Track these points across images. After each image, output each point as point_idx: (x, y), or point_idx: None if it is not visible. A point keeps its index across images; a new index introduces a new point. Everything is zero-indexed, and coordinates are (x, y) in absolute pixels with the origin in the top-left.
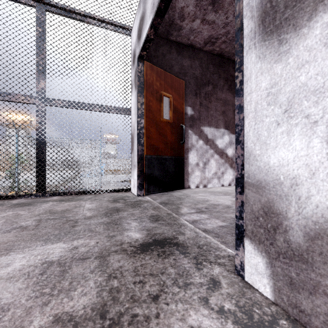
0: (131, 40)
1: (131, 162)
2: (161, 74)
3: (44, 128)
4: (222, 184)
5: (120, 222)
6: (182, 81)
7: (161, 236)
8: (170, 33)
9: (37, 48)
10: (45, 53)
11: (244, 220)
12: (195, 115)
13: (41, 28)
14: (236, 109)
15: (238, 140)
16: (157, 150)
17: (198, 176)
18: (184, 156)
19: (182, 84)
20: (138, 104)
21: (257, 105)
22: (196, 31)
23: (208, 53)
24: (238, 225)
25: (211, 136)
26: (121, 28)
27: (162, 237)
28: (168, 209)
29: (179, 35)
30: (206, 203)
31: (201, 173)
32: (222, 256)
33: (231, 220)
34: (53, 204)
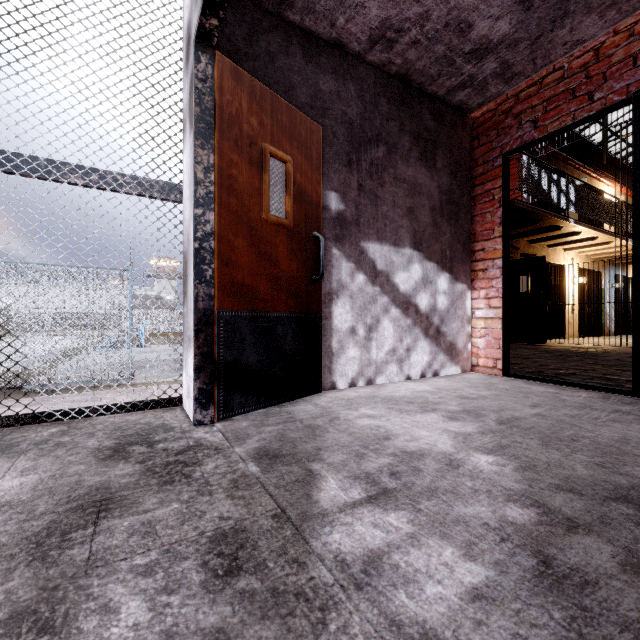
0: (184, 1)
1: (184, 329)
2: (264, 97)
3: None
4: (407, 376)
5: (73, 605)
6: (316, 127)
7: None
8: (287, 0)
9: None
10: None
11: None
12: (348, 212)
13: None
14: None
15: None
16: (252, 298)
17: (354, 359)
18: (321, 310)
19: (318, 135)
20: (197, 168)
21: None
22: (351, 1)
23: (377, 70)
24: None
25: (383, 263)
26: None
27: None
28: (278, 490)
29: (310, 10)
30: (386, 447)
31: (361, 353)
32: None
33: (491, 540)
34: None
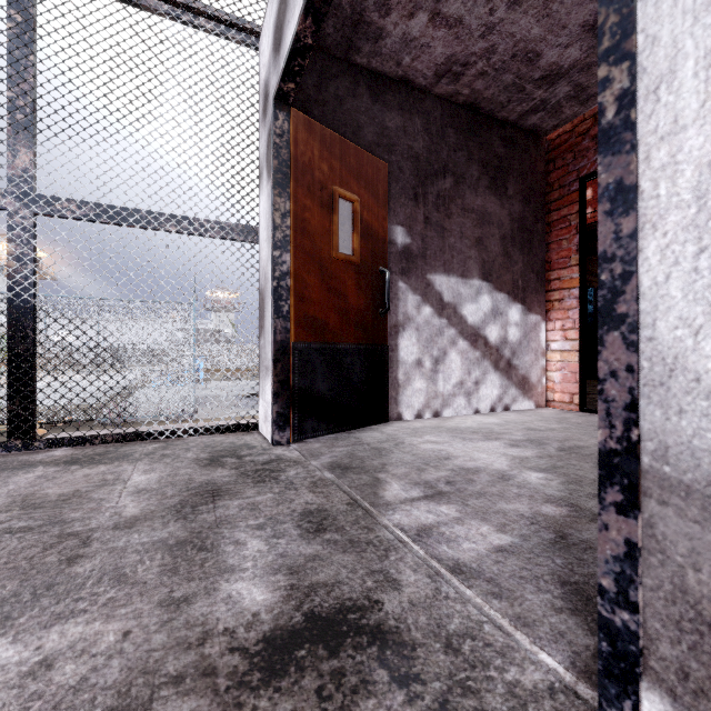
0: (260, 58)
1: (260, 359)
2: (333, 143)
3: (31, 274)
4: (475, 409)
5: (215, 540)
6: (383, 165)
7: (330, 597)
8: (355, 47)
9: (9, 66)
10: (32, 79)
11: (639, 616)
12: (414, 245)
13: (22, 15)
14: (599, 202)
15: (612, 312)
16: (323, 331)
17: (420, 391)
18: (388, 343)
19: (384, 172)
20: (275, 215)
21: (708, 175)
22: (416, 42)
23: (443, 101)
24: (612, 626)
25: (451, 295)
26: (233, 28)
27: (334, 599)
28: (350, 489)
29: (377, 53)
30: (446, 465)
31: (427, 385)
32: (531, 692)
33: (522, 523)
34: (43, 474)
